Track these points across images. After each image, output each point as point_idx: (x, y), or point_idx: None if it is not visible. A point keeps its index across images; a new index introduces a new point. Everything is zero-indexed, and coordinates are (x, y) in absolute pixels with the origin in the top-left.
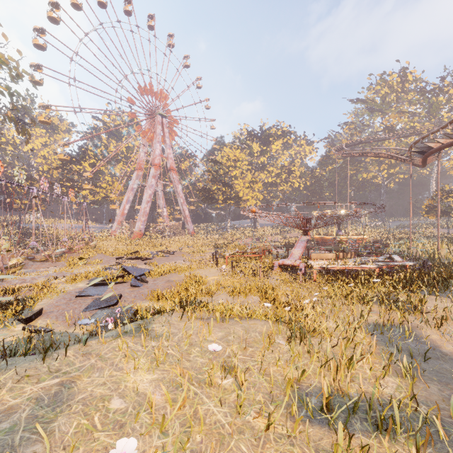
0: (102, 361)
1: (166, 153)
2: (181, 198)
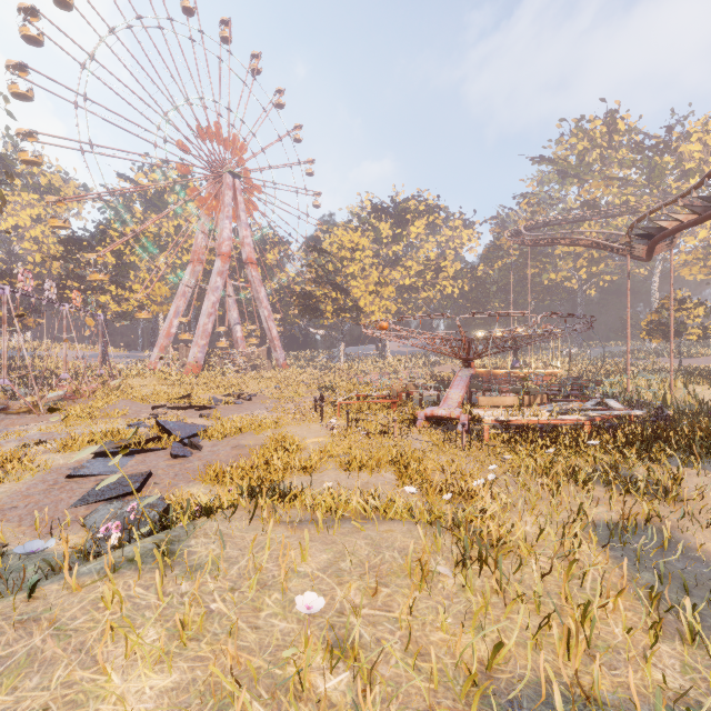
0: (58, 639)
1: (241, 235)
2: (265, 309)
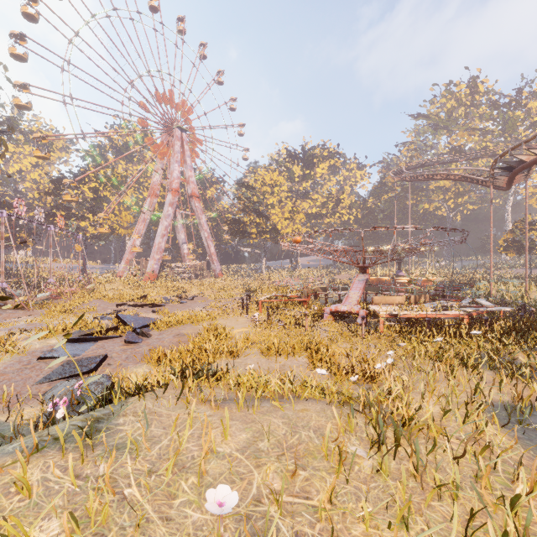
0: None
1: (187, 175)
2: (205, 232)
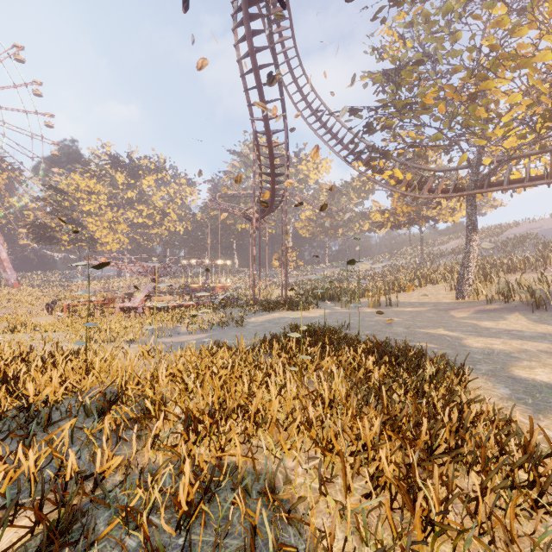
0: None
1: None
2: None
